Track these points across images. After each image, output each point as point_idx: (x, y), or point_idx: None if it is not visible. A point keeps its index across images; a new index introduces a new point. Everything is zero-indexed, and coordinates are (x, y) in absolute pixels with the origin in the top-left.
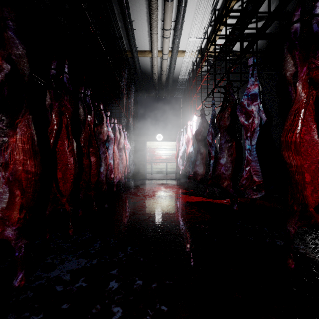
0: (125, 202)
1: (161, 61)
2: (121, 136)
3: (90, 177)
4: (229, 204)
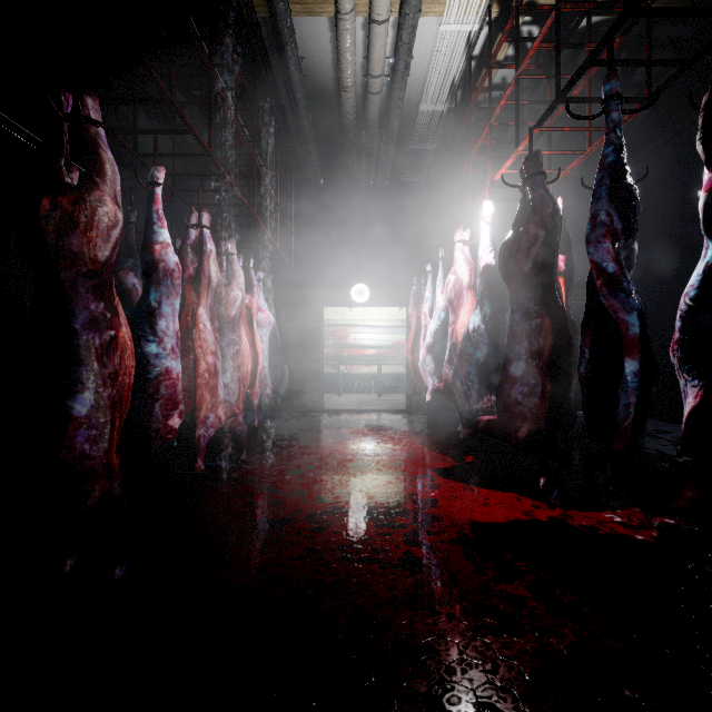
0: (228, 521)
1: (365, 41)
2: (235, 280)
3: None
4: (644, 537)
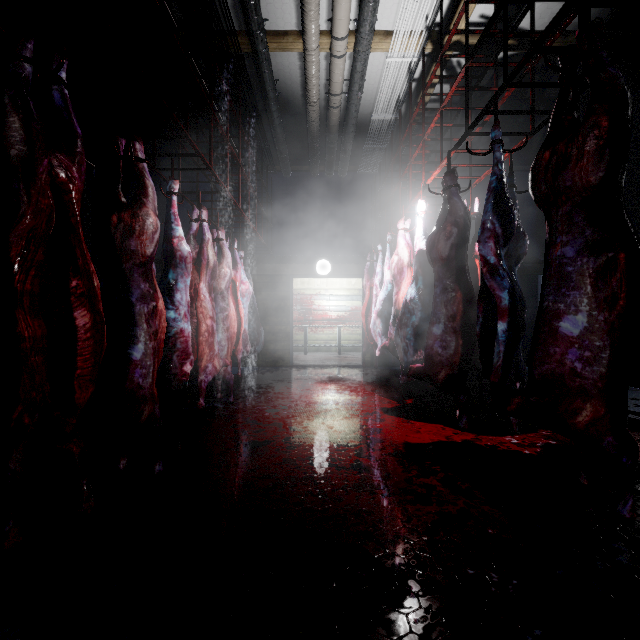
0: (225, 442)
1: (327, 68)
2: (224, 260)
3: (72, 385)
4: (530, 451)
